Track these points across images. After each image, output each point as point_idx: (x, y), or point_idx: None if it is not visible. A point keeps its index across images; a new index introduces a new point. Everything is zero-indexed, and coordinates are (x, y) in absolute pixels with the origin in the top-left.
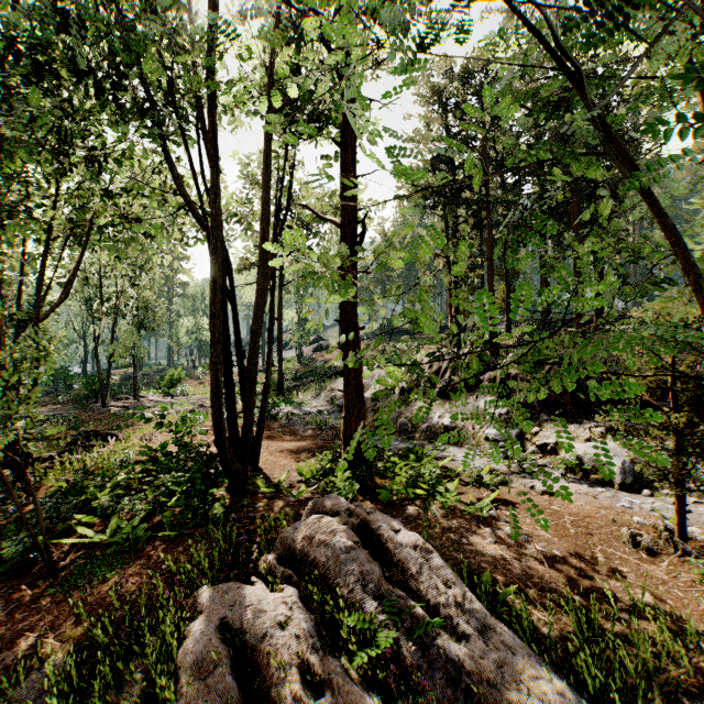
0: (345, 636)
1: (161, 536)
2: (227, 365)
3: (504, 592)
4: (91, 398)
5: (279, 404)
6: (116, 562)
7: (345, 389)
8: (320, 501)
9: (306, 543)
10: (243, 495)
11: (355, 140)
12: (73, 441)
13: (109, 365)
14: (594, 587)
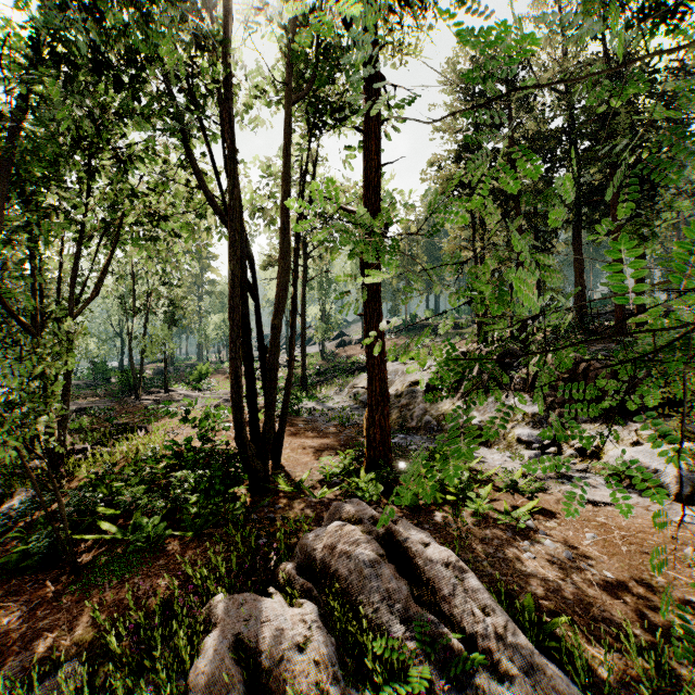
0: (370, 662)
1: (181, 535)
2: (248, 361)
3: (550, 620)
4: (126, 392)
5: (303, 399)
6: (135, 561)
7: (369, 386)
8: (342, 506)
9: (327, 553)
10: (264, 494)
11: (379, 127)
12: (105, 433)
13: (142, 360)
14: (657, 620)
